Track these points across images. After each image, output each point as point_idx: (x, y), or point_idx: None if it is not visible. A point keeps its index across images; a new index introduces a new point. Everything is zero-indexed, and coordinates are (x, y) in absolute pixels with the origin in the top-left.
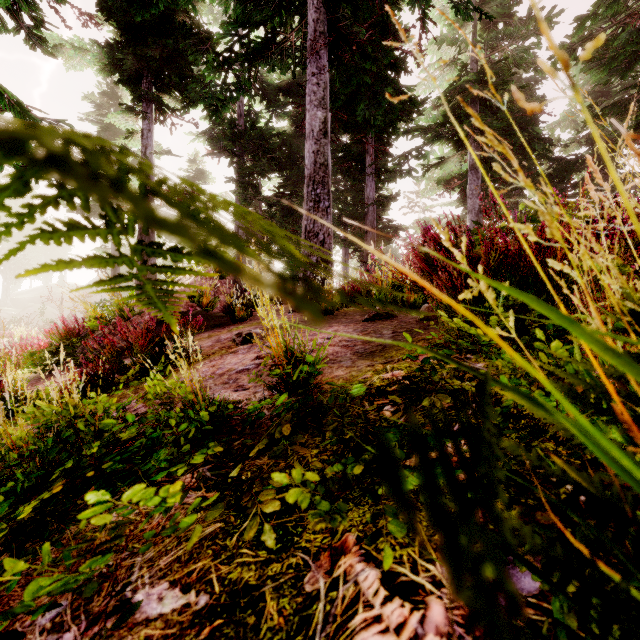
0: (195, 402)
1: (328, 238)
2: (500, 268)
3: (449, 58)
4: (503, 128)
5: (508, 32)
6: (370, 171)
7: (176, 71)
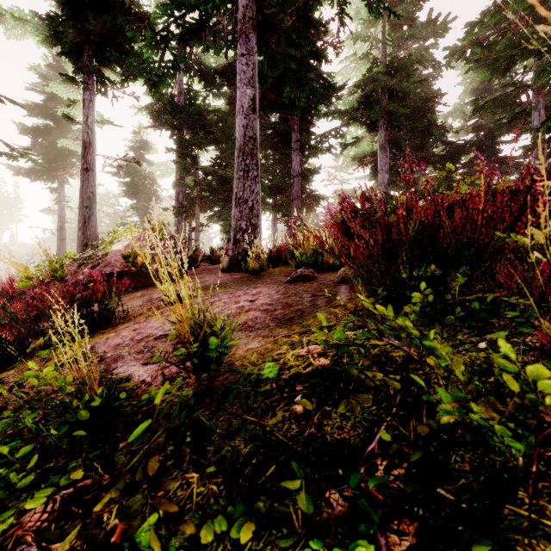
0: (82, 389)
1: (256, 204)
2: (416, 237)
3: (363, 52)
4: (407, 115)
5: (411, 33)
6: (295, 147)
7: (116, 47)
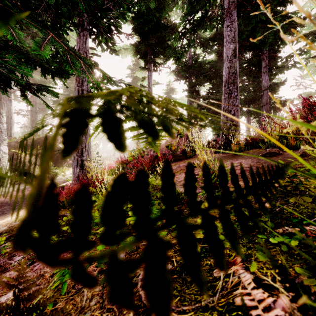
0: None
1: (236, 112)
2: None
3: None
4: None
5: None
6: (265, 70)
7: (161, 46)
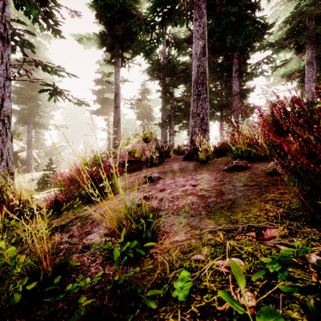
0: (40, 264)
1: (206, 116)
2: None
3: None
4: None
5: None
6: (235, 75)
7: (129, 39)
